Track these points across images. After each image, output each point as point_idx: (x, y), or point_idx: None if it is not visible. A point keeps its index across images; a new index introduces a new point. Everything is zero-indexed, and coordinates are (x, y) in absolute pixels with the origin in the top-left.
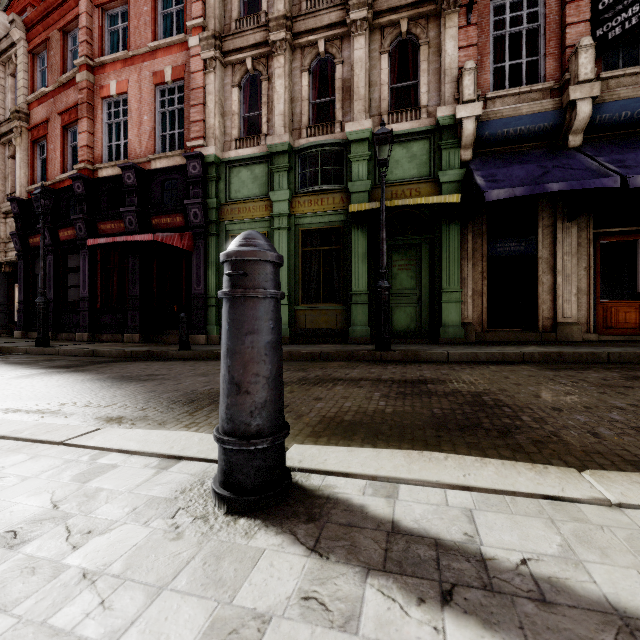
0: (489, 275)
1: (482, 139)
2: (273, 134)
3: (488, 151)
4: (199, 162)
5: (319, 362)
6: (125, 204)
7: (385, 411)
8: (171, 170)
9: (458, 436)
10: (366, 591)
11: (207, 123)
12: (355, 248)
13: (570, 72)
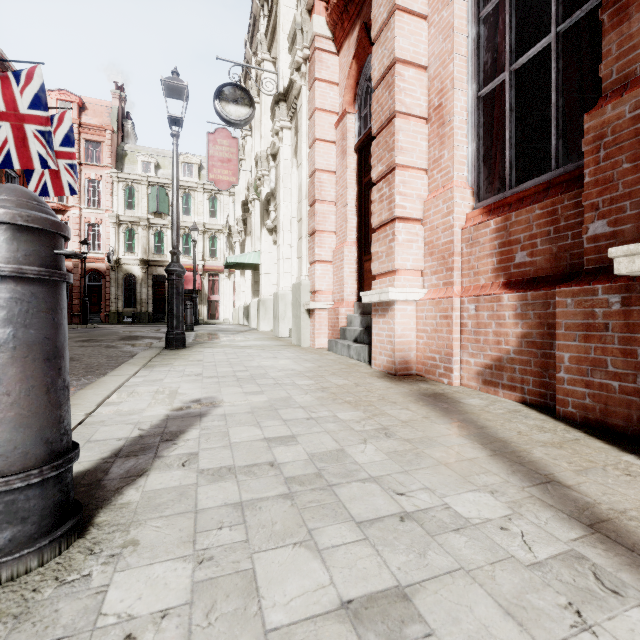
0: None
1: None
2: None
3: None
4: None
5: None
6: None
7: None
8: None
9: None
10: (173, 454)
11: None
12: None
13: None
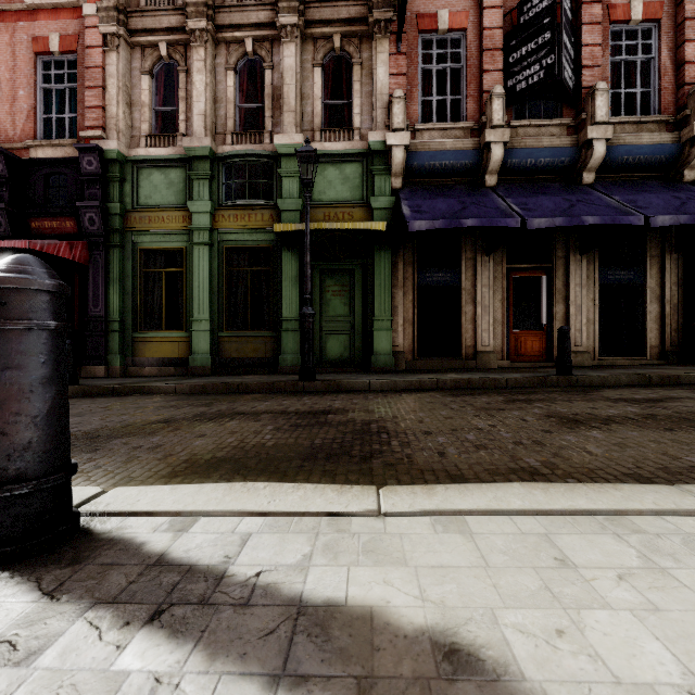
0: (420, 304)
1: (411, 169)
2: (192, 135)
3: (418, 181)
4: (96, 157)
5: (234, 395)
6: None
7: (265, 445)
8: (59, 162)
9: (320, 465)
10: (75, 625)
11: (108, 111)
12: (286, 271)
13: (486, 116)
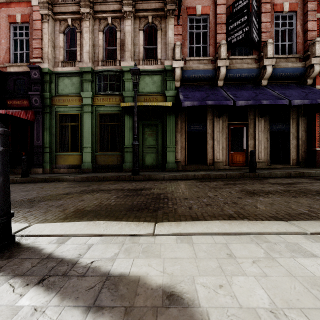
0: (188, 140)
1: (184, 78)
2: (83, 61)
3: (187, 84)
4: (38, 71)
5: (101, 182)
6: None
7: (111, 204)
8: (20, 74)
9: (134, 213)
10: (3, 285)
11: (43, 50)
12: (126, 124)
13: (218, 54)
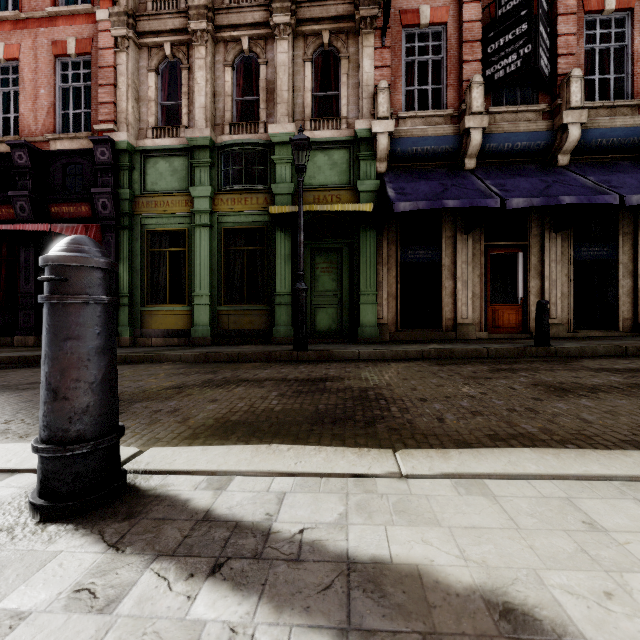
0: (402, 279)
1: (395, 154)
2: (194, 127)
3: (401, 166)
4: (109, 148)
5: (235, 363)
6: (16, 187)
7: (274, 409)
8: (75, 153)
9: (328, 429)
10: (144, 575)
11: (118, 106)
12: (279, 249)
13: (466, 103)
